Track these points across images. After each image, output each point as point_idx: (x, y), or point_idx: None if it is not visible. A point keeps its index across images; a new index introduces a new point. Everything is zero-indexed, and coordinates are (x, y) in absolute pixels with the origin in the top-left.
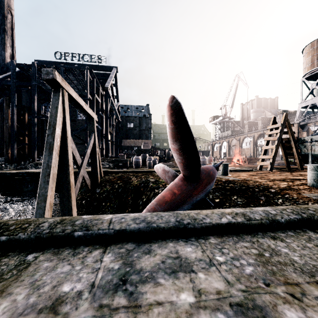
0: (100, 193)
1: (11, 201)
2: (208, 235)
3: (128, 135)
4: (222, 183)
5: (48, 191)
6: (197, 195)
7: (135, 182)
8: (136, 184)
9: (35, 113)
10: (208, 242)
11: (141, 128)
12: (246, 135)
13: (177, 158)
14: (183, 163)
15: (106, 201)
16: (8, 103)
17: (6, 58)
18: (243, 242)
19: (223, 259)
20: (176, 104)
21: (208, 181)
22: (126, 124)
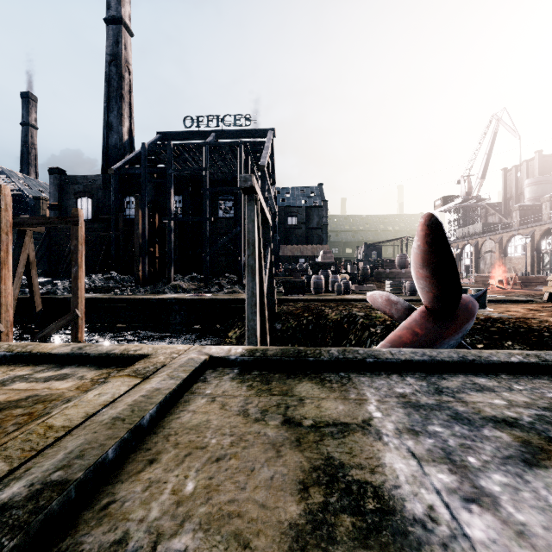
0: (282, 330)
1: (157, 336)
2: (497, 373)
3: (288, 238)
4: (481, 322)
5: (257, 324)
6: (450, 336)
7: (333, 316)
8: (336, 319)
9: (171, 213)
10: (500, 377)
11: (311, 225)
12: (514, 232)
13: (424, 287)
14: (434, 293)
15: (292, 342)
16: (139, 202)
17: (123, 135)
18: (539, 380)
19: (521, 388)
20: (435, 224)
21: (466, 317)
22: (286, 220)
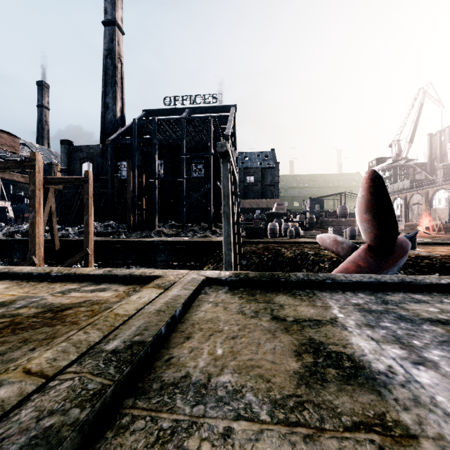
0: (247, 265)
1: None
2: (429, 291)
3: (247, 194)
4: (413, 259)
5: (232, 258)
6: (387, 268)
7: (288, 254)
8: (291, 256)
9: (156, 174)
10: (433, 294)
11: (265, 183)
12: (439, 187)
13: (367, 228)
14: (375, 234)
15: None
16: (131, 165)
17: (117, 113)
18: None
19: None
20: (377, 177)
21: (400, 253)
22: (245, 178)
